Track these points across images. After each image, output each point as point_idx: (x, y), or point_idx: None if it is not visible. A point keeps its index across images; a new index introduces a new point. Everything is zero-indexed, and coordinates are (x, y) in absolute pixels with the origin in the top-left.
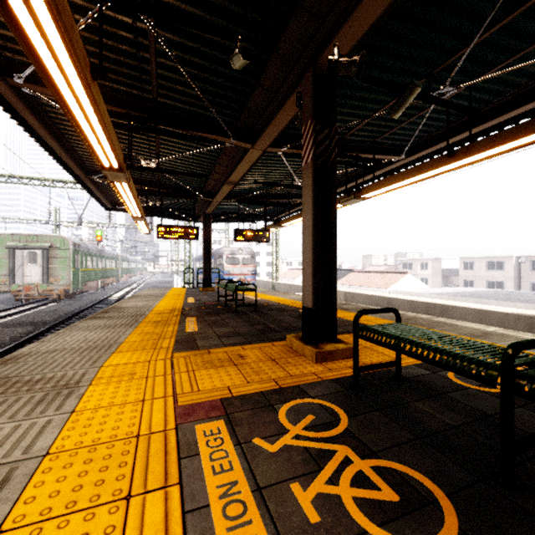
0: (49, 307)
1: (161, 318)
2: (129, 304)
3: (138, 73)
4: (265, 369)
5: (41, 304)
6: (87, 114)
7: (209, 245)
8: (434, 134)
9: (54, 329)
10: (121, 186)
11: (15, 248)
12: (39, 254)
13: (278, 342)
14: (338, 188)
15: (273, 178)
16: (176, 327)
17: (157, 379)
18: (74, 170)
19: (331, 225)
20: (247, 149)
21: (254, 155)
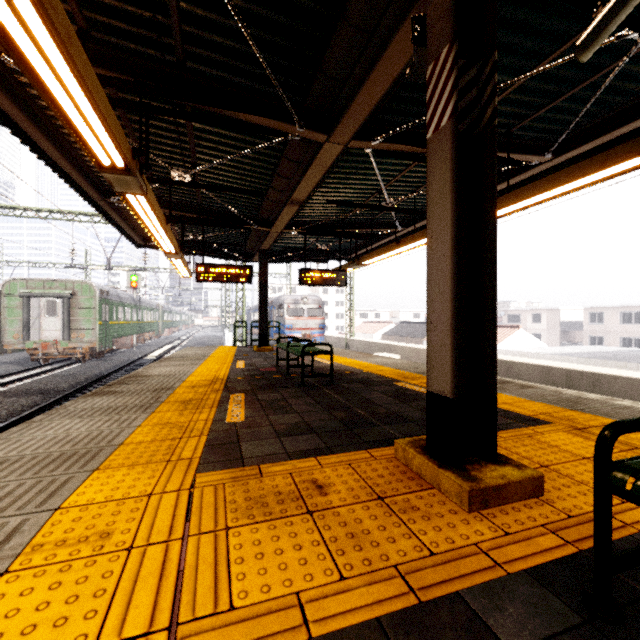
0: (70, 369)
1: (194, 396)
2: (157, 371)
3: (151, 11)
4: (371, 529)
5: (61, 365)
6: (36, 37)
7: (266, 291)
8: (603, 117)
9: (68, 400)
10: (139, 204)
11: (30, 296)
12: (59, 304)
13: (380, 449)
14: None
15: (353, 198)
16: (213, 412)
17: (149, 554)
18: (86, 190)
19: (483, 242)
20: (321, 143)
21: (330, 154)
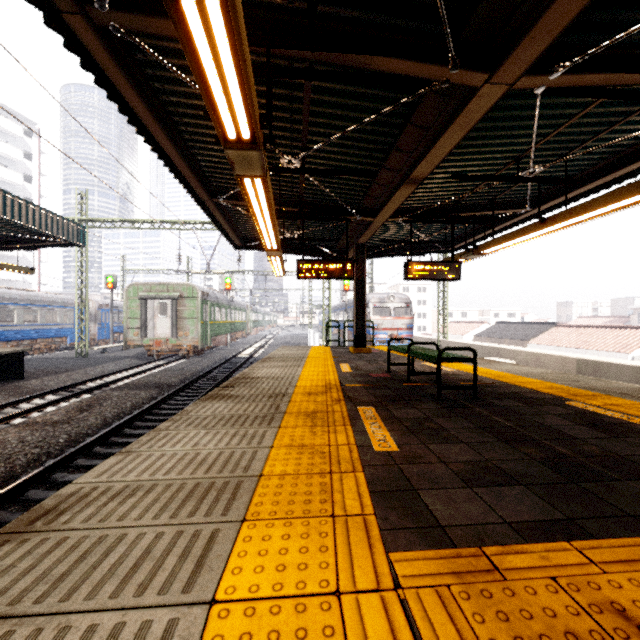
0: (178, 364)
1: (316, 406)
2: (263, 372)
3: None
4: None
5: (170, 361)
6: None
7: (362, 288)
8: None
9: (178, 395)
10: (253, 192)
11: (146, 299)
12: (169, 305)
13: None
14: (598, 178)
15: (477, 172)
16: (350, 432)
17: None
18: (196, 191)
19: None
20: (474, 88)
21: (484, 103)
